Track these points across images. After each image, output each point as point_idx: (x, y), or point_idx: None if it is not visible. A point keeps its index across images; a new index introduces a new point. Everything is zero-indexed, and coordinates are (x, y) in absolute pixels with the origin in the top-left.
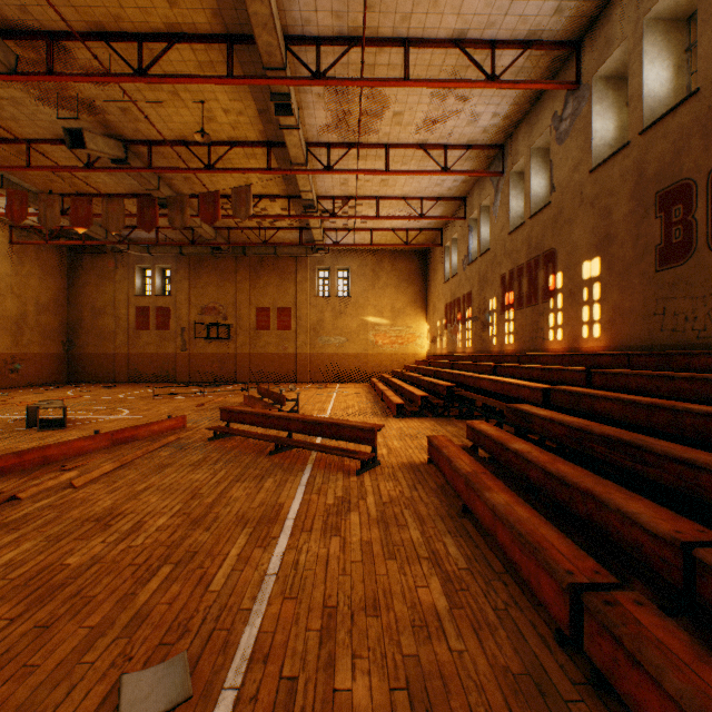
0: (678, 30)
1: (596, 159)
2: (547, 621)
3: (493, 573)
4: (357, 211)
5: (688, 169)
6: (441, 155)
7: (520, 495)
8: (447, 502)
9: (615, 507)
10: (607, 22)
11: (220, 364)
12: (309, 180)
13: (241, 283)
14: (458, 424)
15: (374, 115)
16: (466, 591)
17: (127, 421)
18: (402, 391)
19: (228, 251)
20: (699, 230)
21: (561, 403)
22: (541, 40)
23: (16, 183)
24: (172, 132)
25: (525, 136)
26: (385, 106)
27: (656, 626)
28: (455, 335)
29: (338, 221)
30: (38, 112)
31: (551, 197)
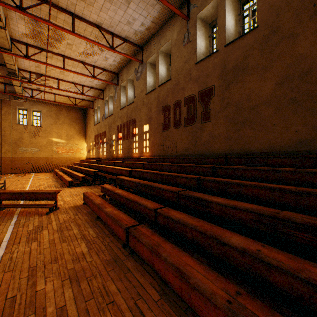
0: (168, 57)
1: (148, 90)
2: (121, 243)
3: (106, 235)
4: (46, 83)
5: (169, 102)
6: (92, 69)
7: (118, 208)
8: (91, 217)
9: (142, 204)
10: (150, 45)
11: None
12: (13, 59)
13: None
14: (99, 187)
15: (56, 39)
16: (95, 243)
17: None
18: (72, 175)
19: None
20: (171, 121)
21: (135, 175)
22: (130, 41)
23: None
24: None
25: (126, 73)
26: (63, 38)
27: (145, 230)
28: (99, 149)
29: (34, 85)
30: None
31: (134, 99)
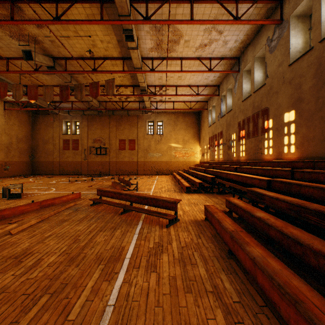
0: None
1: (292, 59)
2: None
3: (257, 306)
4: (166, 93)
5: None
6: (208, 63)
7: (264, 246)
8: (219, 247)
9: None
10: None
11: (102, 166)
12: (143, 76)
13: (112, 128)
14: (218, 197)
15: (175, 42)
16: (242, 324)
17: (52, 194)
18: (188, 179)
19: (105, 113)
20: None
21: (278, 188)
22: None
23: (4, 80)
24: (76, 53)
25: (251, 51)
26: (180, 37)
27: None
28: (214, 152)
29: (157, 98)
30: (10, 43)
31: (266, 81)
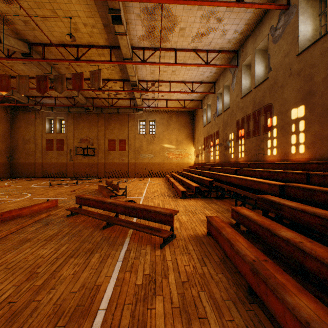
0: None
1: (301, 48)
2: None
3: None
4: (159, 89)
5: None
6: (204, 56)
7: (302, 284)
8: (233, 280)
9: None
10: None
11: (90, 168)
12: (133, 69)
13: (101, 127)
14: (217, 203)
15: (169, 29)
16: None
17: (25, 202)
18: (183, 182)
19: (93, 110)
20: None
21: (295, 195)
22: None
23: None
24: (56, 38)
25: (252, 43)
26: (175, 23)
27: None
28: (209, 153)
29: (149, 95)
30: None
31: (269, 74)
